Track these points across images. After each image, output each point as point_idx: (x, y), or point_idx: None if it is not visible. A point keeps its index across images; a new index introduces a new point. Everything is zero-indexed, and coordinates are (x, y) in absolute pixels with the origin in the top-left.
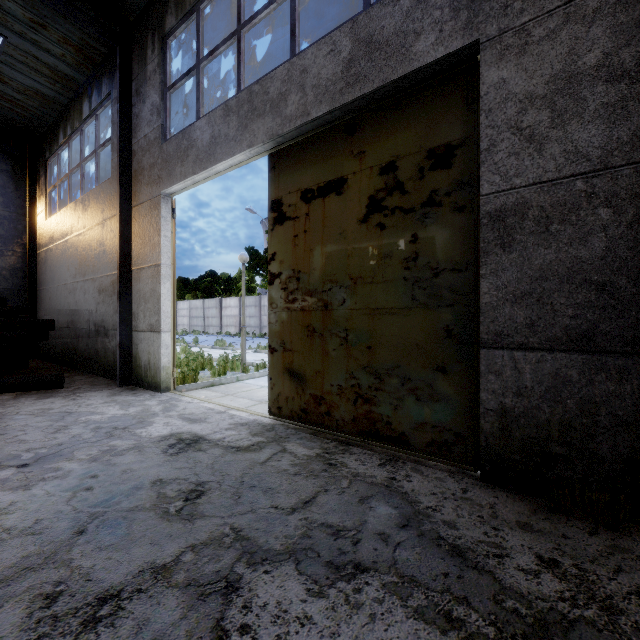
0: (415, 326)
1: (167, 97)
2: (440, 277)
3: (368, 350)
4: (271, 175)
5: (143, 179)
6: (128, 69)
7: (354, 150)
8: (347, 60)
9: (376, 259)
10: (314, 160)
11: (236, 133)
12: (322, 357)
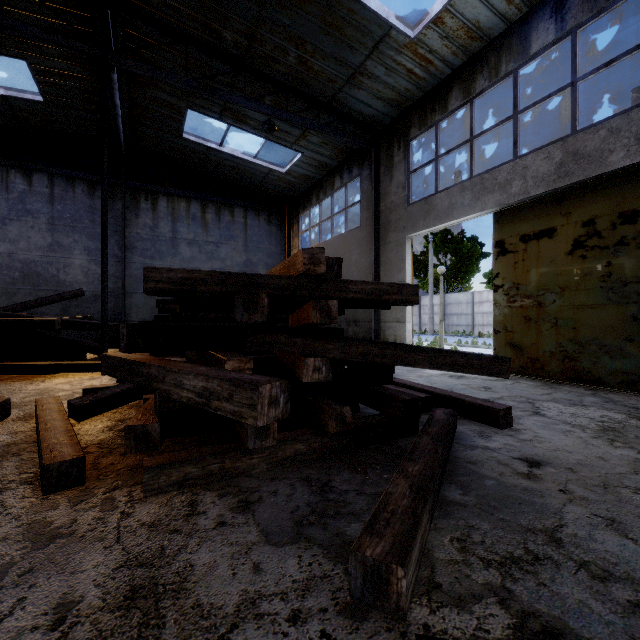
0: (609, 315)
1: (409, 177)
2: (628, 286)
3: (573, 330)
4: (495, 226)
5: (390, 228)
6: (378, 160)
7: (562, 212)
8: (558, 163)
9: (579, 276)
10: (530, 217)
11: (470, 202)
12: (537, 335)
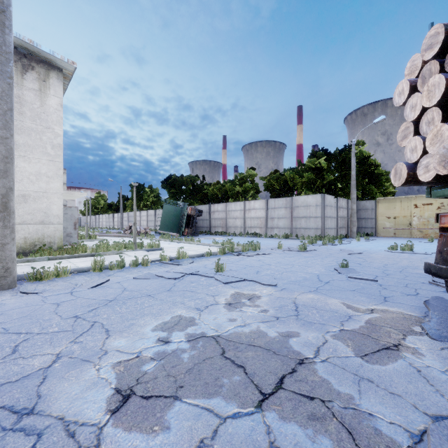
0: None
1: None
2: None
3: None
4: None
5: None
6: None
7: None
8: None
9: None
10: None
11: None
12: None
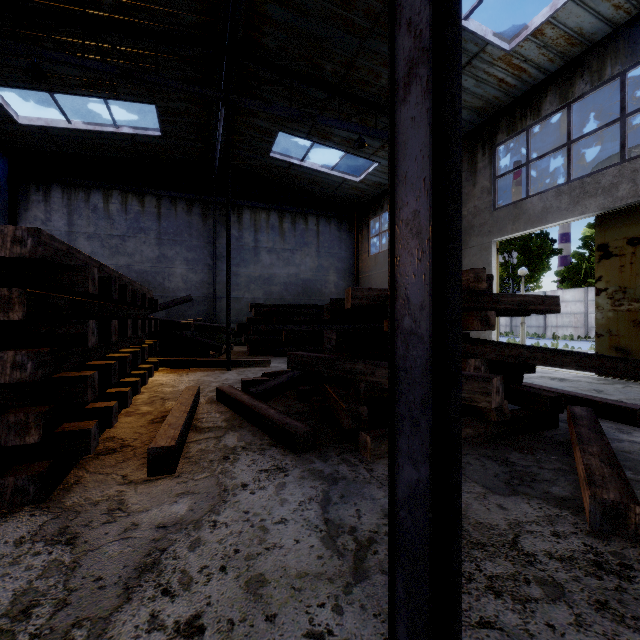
0: None
1: (495, 182)
2: None
3: None
4: (597, 229)
5: (473, 232)
6: None
7: None
8: None
9: None
10: (639, 220)
11: (568, 206)
12: None
